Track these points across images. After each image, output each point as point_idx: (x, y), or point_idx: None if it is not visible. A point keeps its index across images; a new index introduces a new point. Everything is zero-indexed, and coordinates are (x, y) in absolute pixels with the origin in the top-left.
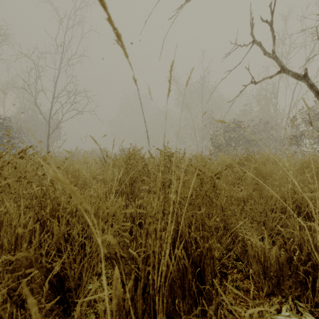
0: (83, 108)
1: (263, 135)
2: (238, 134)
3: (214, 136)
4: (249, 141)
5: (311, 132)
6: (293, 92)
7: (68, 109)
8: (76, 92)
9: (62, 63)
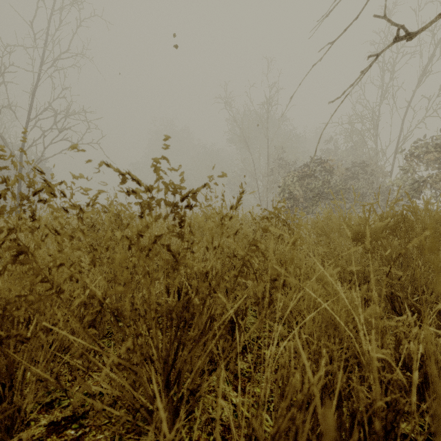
0: (81, 138)
1: (359, 184)
2: (323, 181)
3: (287, 185)
4: (339, 193)
5: (439, 177)
6: (403, 120)
7: (53, 138)
8: (67, 112)
9: (43, 63)
